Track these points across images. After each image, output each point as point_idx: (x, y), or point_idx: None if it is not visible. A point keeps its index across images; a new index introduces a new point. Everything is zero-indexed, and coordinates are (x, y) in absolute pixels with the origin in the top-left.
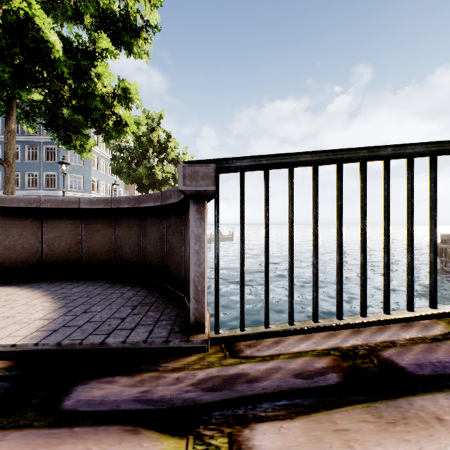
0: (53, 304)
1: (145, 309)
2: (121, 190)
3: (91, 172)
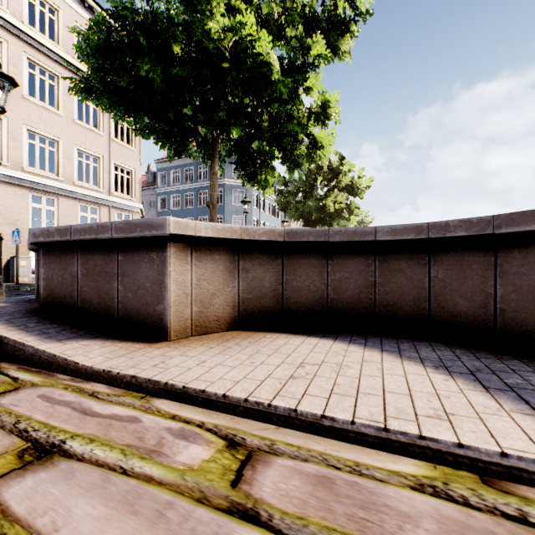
0: (457, 380)
1: None
2: None
3: (252, 212)
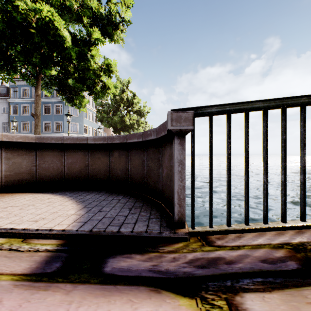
0: (78, 205)
1: (138, 211)
2: (102, 132)
3: (83, 121)
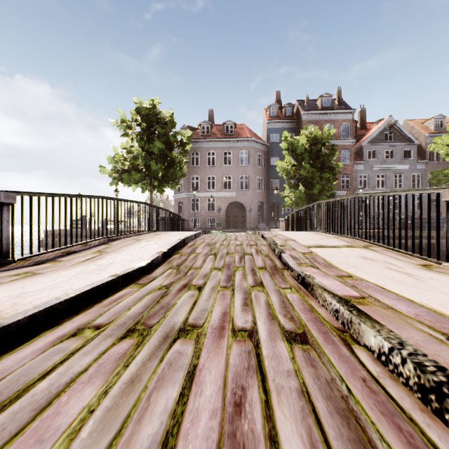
0: None
1: None
2: None
3: None
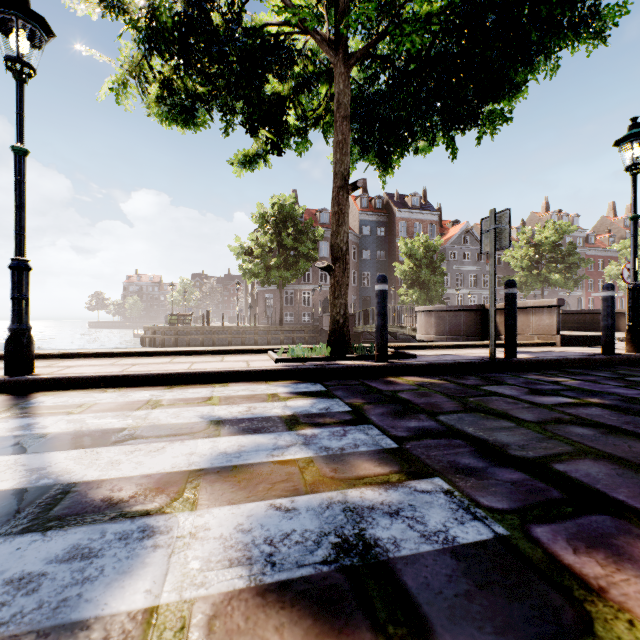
0: None
1: None
2: None
3: None
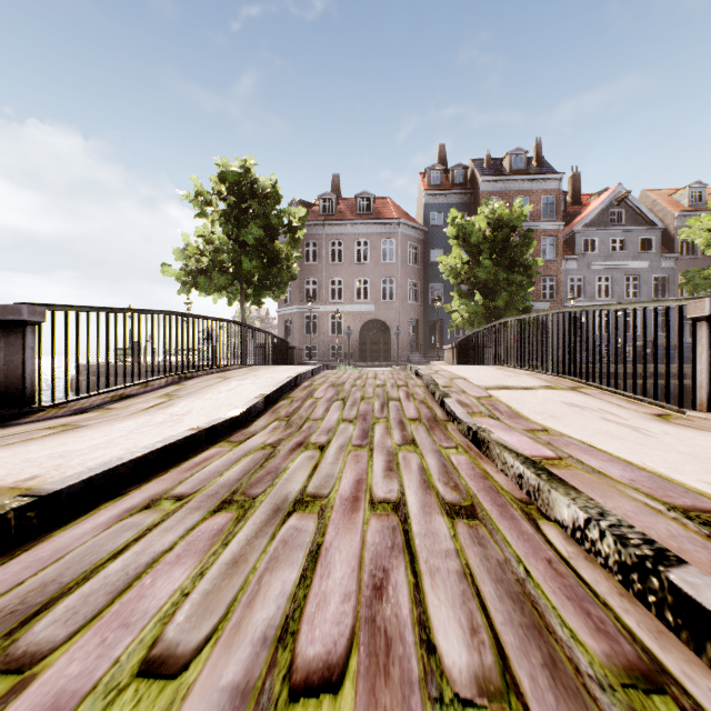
0: None
1: None
2: None
3: None
